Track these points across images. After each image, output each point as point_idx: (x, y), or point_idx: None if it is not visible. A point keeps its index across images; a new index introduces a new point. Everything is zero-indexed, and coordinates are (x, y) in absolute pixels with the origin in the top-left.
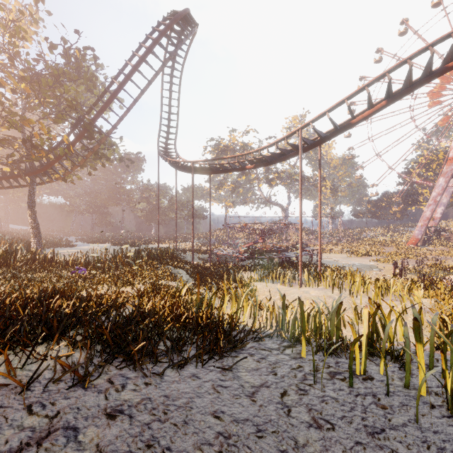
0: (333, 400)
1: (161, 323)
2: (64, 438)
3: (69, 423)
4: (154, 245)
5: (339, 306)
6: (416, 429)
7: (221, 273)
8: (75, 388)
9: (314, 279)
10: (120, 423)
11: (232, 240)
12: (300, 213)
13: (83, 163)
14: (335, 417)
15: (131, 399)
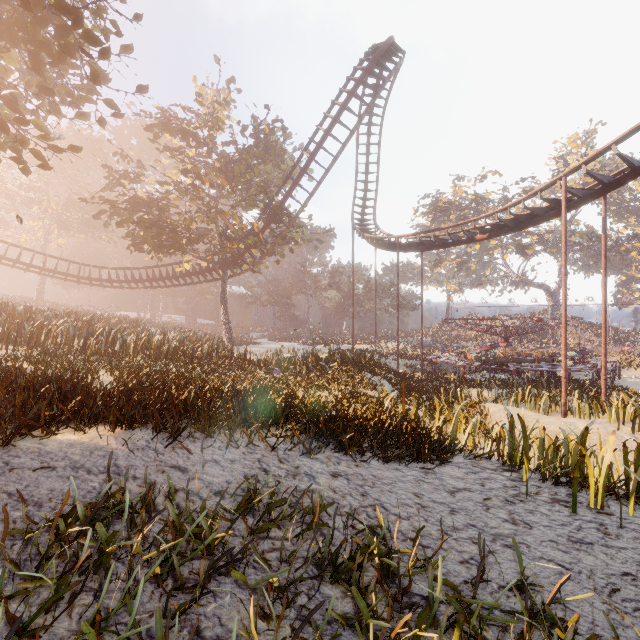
0: (543, 515)
1: (365, 425)
2: (307, 478)
3: (307, 473)
4: (347, 346)
5: (583, 433)
6: (637, 554)
7: (437, 387)
8: (304, 457)
9: (591, 408)
10: (341, 481)
11: (458, 341)
12: (564, 304)
13: (271, 251)
14: (537, 524)
15: (346, 471)
